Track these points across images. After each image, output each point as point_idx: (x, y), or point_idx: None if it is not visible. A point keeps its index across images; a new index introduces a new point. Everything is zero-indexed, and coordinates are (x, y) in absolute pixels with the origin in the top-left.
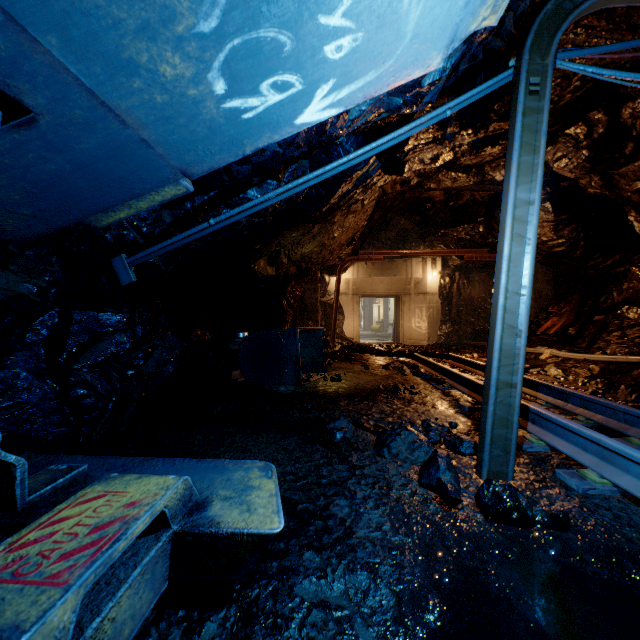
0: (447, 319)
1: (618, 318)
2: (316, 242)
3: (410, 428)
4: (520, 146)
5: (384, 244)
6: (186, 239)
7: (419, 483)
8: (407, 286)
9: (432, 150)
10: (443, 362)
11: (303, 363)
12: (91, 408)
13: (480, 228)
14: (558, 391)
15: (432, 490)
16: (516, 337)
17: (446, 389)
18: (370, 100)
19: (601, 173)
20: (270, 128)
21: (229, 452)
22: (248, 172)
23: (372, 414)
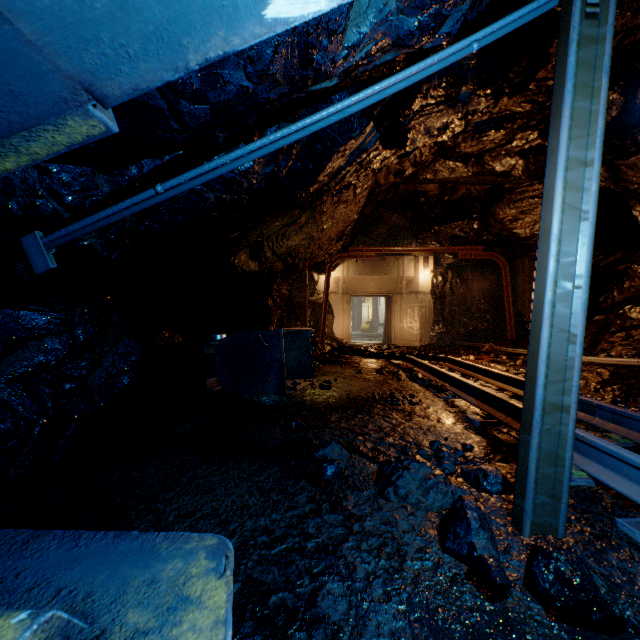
0: (440, 319)
1: (620, 318)
2: (303, 234)
3: (420, 458)
4: (573, 87)
5: (375, 241)
6: (124, 211)
7: (442, 547)
8: (399, 285)
9: (442, 115)
10: (440, 365)
11: (289, 368)
12: (6, 436)
13: (475, 225)
14: (581, 402)
15: (462, 560)
16: (568, 344)
17: (449, 398)
18: (374, 17)
19: (607, 164)
20: (223, 18)
21: (185, 495)
22: (206, 117)
23: (369, 433)
